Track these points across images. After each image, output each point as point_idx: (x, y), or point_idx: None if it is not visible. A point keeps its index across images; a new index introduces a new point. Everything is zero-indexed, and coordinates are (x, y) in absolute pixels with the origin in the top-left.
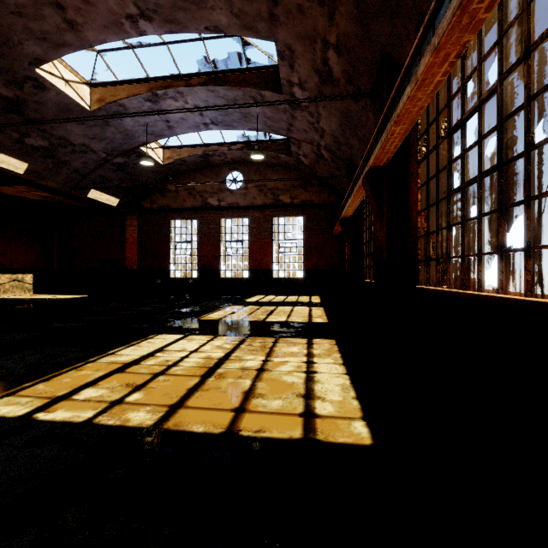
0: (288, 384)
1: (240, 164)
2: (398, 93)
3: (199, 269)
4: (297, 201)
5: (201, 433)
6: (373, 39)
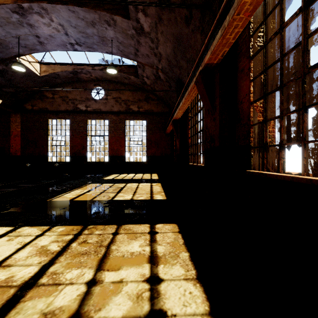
0: None
1: (102, 82)
2: None
3: (71, 155)
4: (142, 110)
5: None
6: None
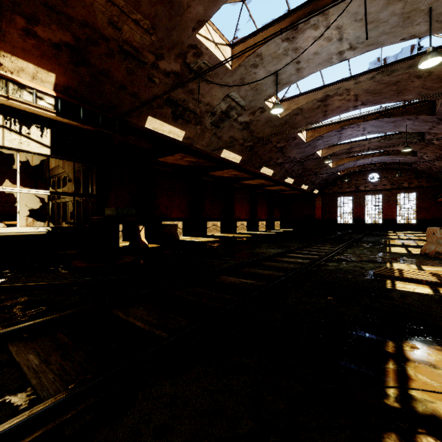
0: None
1: (377, 170)
2: None
3: (353, 219)
4: (412, 185)
5: None
6: None
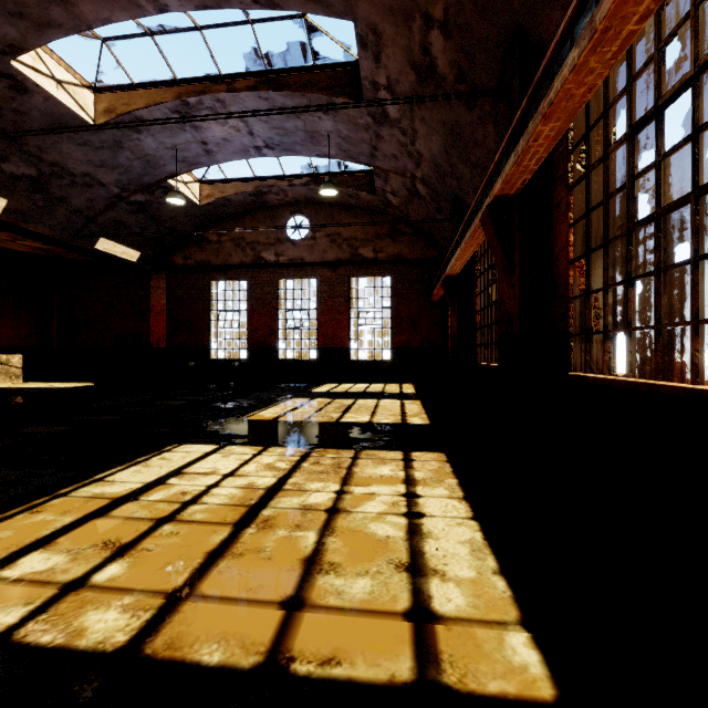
0: (380, 542)
1: (305, 206)
2: (549, 71)
3: (249, 347)
4: (383, 256)
5: (215, 669)
6: (500, 7)
